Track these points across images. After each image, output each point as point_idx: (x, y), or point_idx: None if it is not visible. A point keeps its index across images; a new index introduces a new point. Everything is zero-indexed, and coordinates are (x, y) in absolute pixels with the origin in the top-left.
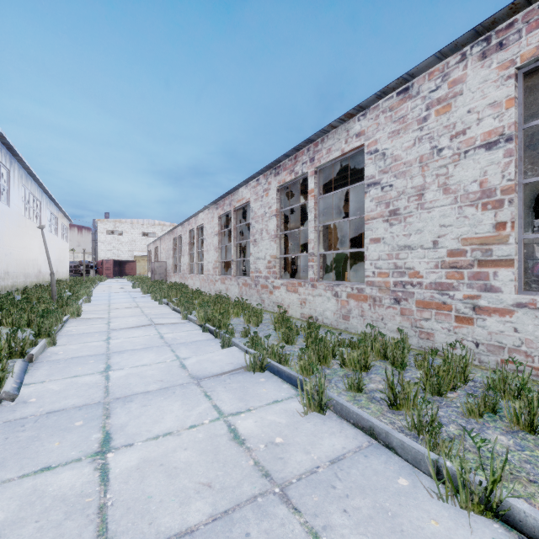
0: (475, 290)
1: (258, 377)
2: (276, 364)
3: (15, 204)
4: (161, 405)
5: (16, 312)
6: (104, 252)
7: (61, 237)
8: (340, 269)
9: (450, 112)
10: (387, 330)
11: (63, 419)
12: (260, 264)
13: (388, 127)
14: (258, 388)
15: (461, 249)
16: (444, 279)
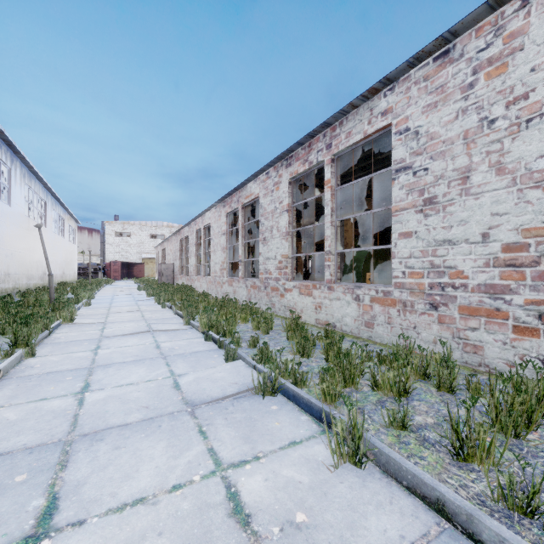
0: (542, 293)
1: (268, 404)
2: (291, 386)
3: (17, 203)
4: (139, 447)
5: (3, 317)
6: (112, 254)
7: (68, 238)
8: (361, 270)
9: (507, 73)
10: (421, 341)
11: (2, 470)
12: (270, 265)
13: (422, 100)
14: (269, 421)
15: (521, 243)
16: (497, 279)
